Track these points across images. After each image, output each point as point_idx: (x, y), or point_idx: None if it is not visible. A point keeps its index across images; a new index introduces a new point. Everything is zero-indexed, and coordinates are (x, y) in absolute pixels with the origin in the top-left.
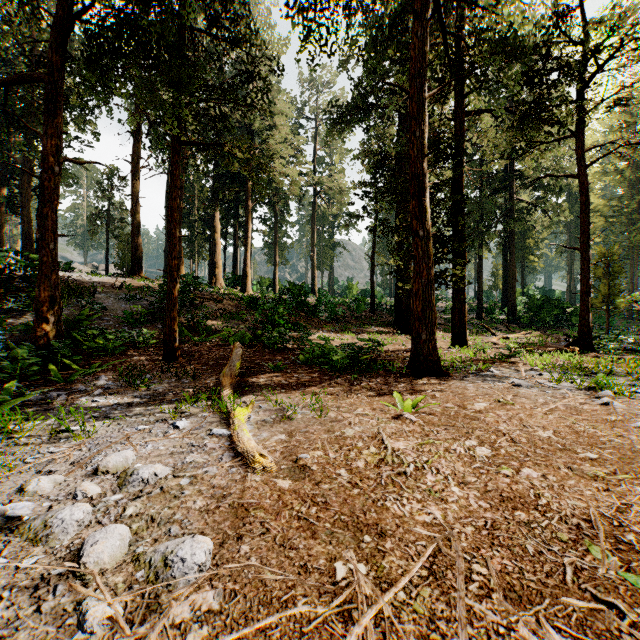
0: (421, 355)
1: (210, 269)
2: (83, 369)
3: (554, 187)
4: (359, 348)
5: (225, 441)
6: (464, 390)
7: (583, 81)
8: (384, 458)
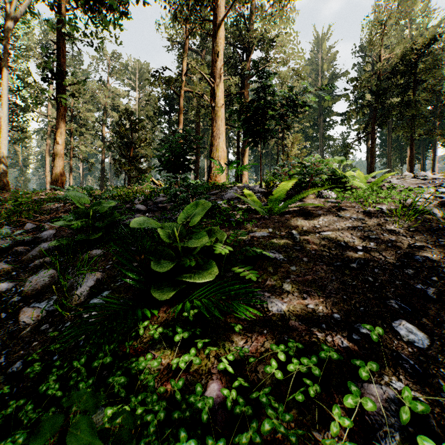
0: None
1: None
2: None
3: None
4: None
5: None
6: None
7: None
8: None
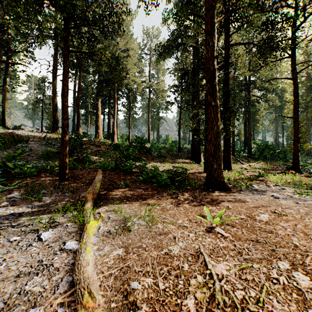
0: (213, 177)
1: (95, 129)
2: (2, 187)
3: (270, 89)
4: (174, 172)
5: (71, 258)
6: (245, 202)
7: (294, 26)
8: (214, 295)
